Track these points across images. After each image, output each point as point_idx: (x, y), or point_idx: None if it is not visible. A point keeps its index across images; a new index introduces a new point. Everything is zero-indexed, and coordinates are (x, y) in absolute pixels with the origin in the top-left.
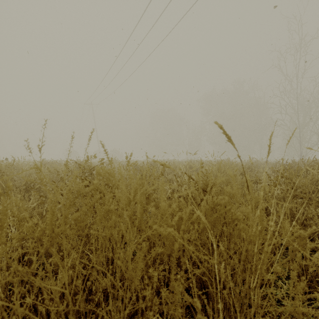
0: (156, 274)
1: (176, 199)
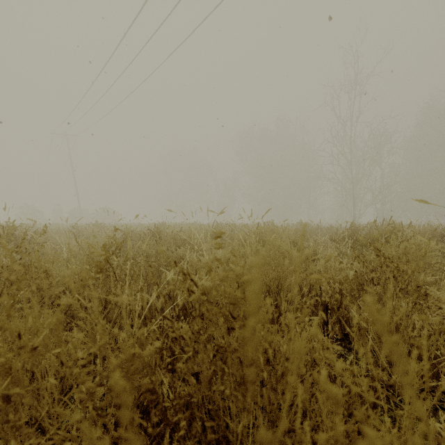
0: None
1: None
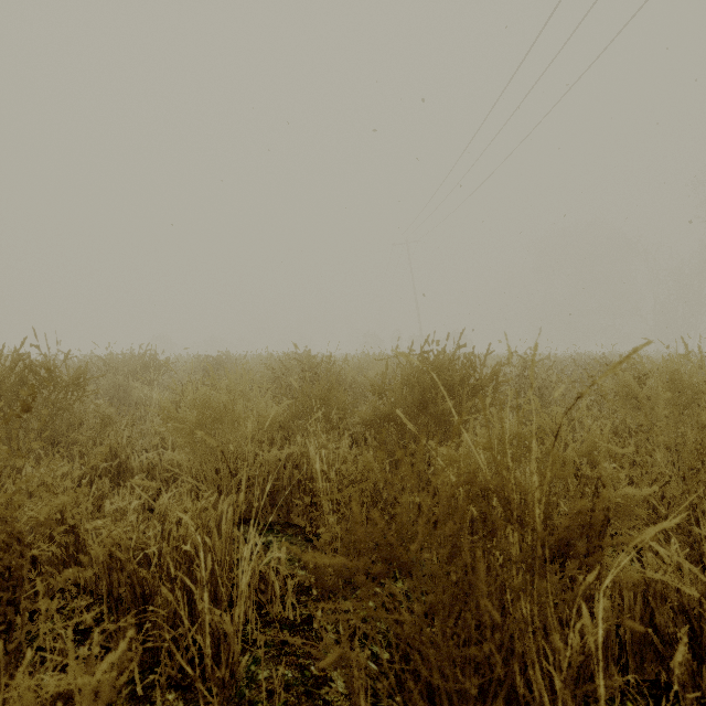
0: None
1: None
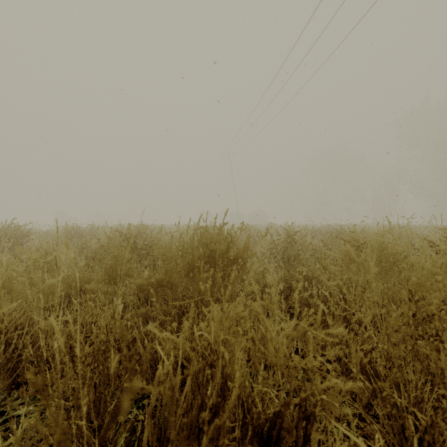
0: (440, 277)
1: (427, 255)
